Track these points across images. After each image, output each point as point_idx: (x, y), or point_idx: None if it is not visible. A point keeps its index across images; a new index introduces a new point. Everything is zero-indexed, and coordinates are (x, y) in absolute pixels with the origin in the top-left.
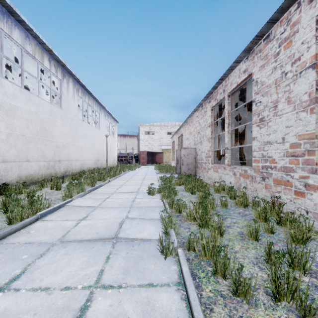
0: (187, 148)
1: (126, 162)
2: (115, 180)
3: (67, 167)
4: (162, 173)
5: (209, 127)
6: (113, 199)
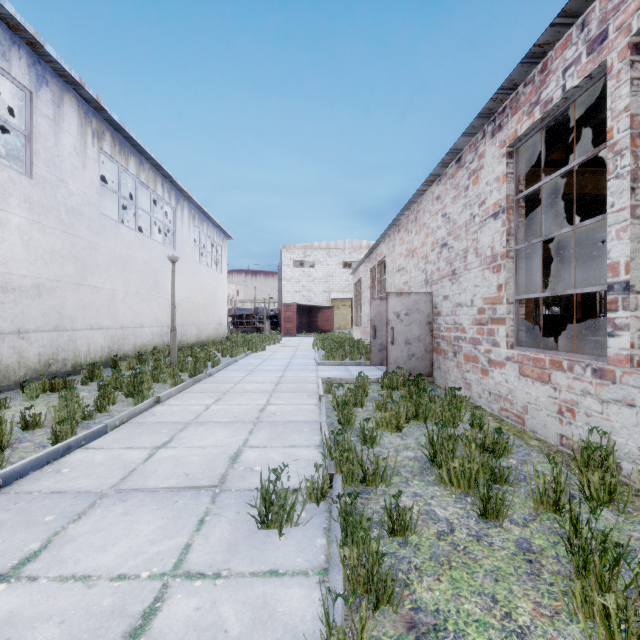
0: (405, 295)
1: (251, 328)
2: (183, 394)
3: (57, 350)
4: (331, 363)
5: (495, 218)
6: (27, 593)
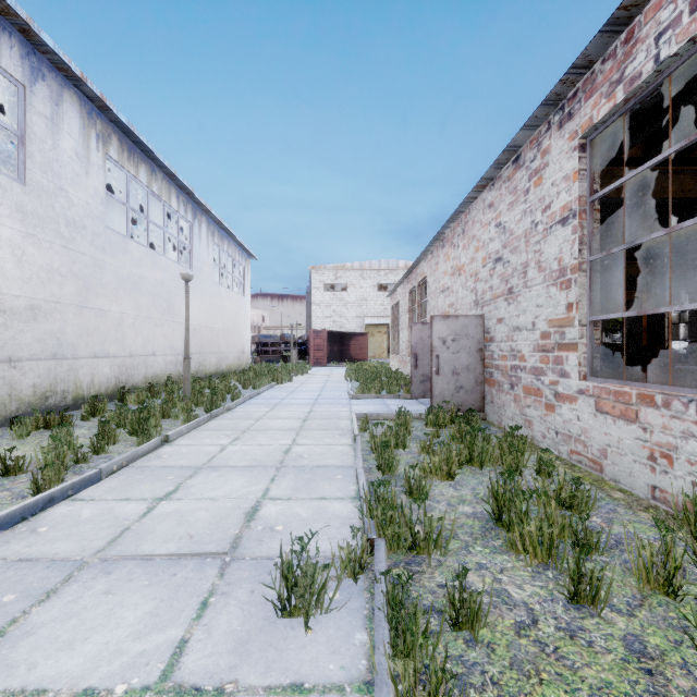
0: (452, 317)
1: (277, 357)
2: (196, 432)
3: (55, 381)
4: (366, 396)
5: (564, 224)
6: None
